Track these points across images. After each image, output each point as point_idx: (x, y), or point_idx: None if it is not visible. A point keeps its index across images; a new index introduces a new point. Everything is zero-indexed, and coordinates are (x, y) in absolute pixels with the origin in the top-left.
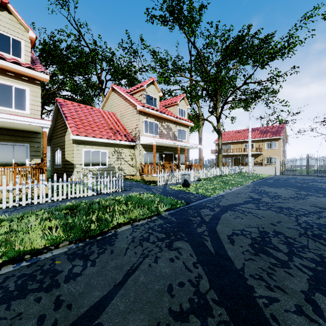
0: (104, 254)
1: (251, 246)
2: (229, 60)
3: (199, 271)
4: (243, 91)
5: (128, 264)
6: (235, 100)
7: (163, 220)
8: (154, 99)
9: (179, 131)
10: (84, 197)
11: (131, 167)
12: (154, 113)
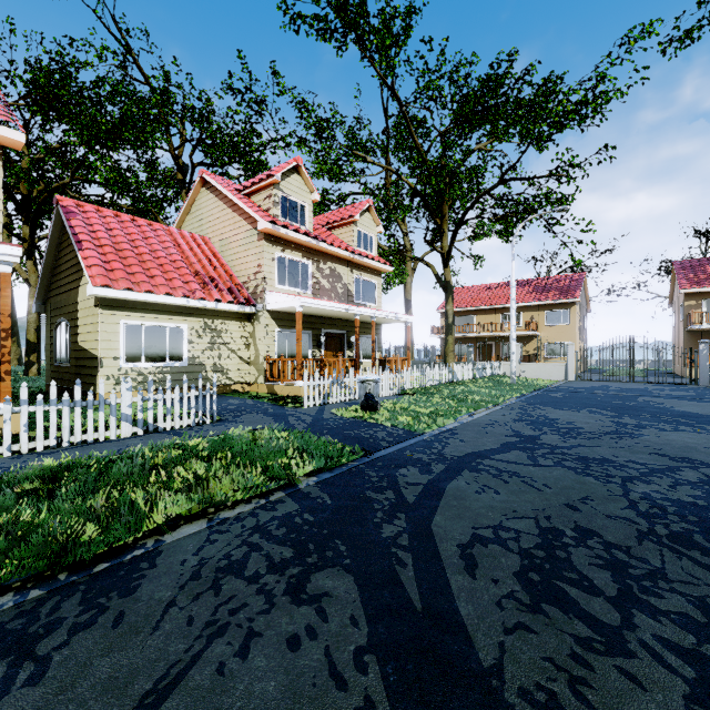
0: (91, 630)
1: (522, 578)
2: (469, 129)
3: (369, 683)
4: (498, 199)
5: (153, 669)
6: (481, 218)
7: (297, 504)
8: (301, 207)
9: (358, 283)
10: (107, 442)
11: (245, 365)
12: (300, 239)
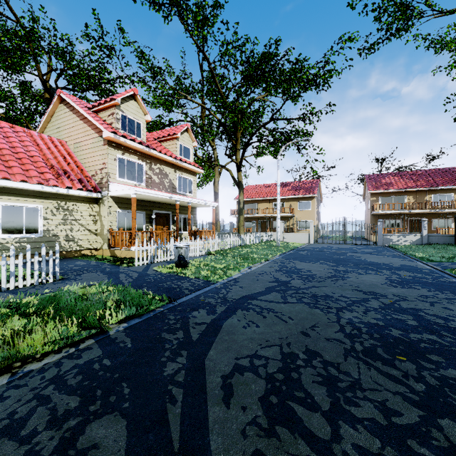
0: None
1: (264, 402)
2: (253, 85)
3: None
4: (270, 130)
5: None
6: (260, 142)
7: (102, 349)
8: (137, 124)
9: (180, 180)
10: None
11: (93, 236)
12: (136, 147)
